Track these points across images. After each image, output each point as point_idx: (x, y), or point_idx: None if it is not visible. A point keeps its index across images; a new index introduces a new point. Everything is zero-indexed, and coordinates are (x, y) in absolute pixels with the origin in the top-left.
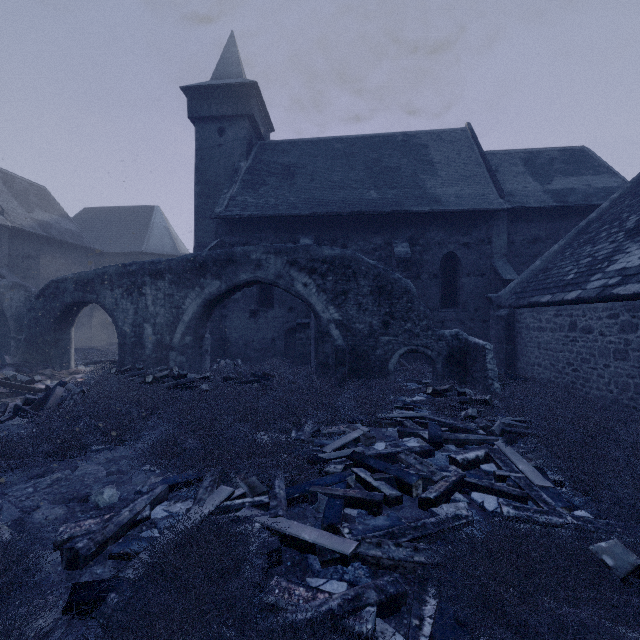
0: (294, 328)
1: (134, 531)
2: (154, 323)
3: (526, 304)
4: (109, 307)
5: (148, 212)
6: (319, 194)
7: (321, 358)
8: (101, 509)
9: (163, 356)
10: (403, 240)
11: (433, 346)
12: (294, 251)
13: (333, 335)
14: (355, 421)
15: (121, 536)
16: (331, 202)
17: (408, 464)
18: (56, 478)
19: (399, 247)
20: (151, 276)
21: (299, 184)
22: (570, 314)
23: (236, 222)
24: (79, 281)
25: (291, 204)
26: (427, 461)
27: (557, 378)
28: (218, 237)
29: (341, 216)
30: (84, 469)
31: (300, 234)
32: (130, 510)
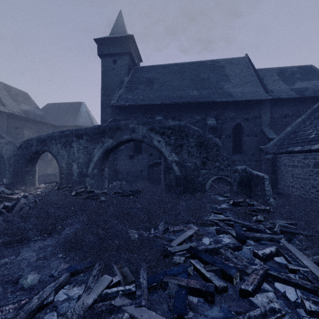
0: (152, 165)
1: (40, 313)
2: (78, 162)
3: (284, 152)
4: (54, 154)
5: (79, 105)
6: (166, 93)
7: (167, 182)
8: (25, 290)
9: (82, 180)
10: (212, 117)
11: (231, 176)
12: (152, 123)
13: (174, 169)
14: (189, 222)
15: None
16: (172, 97)
17: (227, 257)
18: (4, 262)
19: (210, 121)
20: (76, 137)
21: (155, 88)
22: (314, 158)
23: (122, 108)
24: (39, 140)
25: (151, 98)
26: (238, 253)
27: (305, 195)
28: (112, 116)
29: (178, 104)
30: (23, 255)
31: (156, 114)
32: (39, 297)
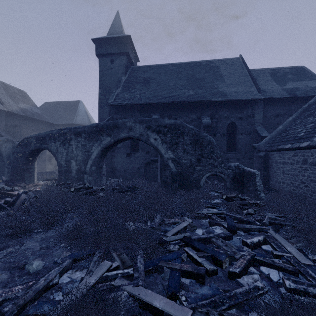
0: (149, 162)
1: (47, 293)
2: (76, 159)
3: (275, 149)
4: (53, 151)
5: (76, 104)
6: (162, 92)
7: (164, 178)
8: (31, 274)
9: (81, 177)
10: (207, 116)
11: (225, 172)
12: (149, 121)
13: (170, 166)
14: (184, 215)
15: (37, 298)
16: (168, 96)
17: (218, 245)
18: (9, 251)
19: (205, 119)
20: (75, 135)
21: (152, 87)
22: (303, 155)
23: (119, 107)
24: (38, 138)
25: (148, 98)
26: (228, 242)
27: (295, 190)
28: (110, 115)
29: (174, 103)
30: (27, 245)
31: (152, 113)
32: (45, 279)
